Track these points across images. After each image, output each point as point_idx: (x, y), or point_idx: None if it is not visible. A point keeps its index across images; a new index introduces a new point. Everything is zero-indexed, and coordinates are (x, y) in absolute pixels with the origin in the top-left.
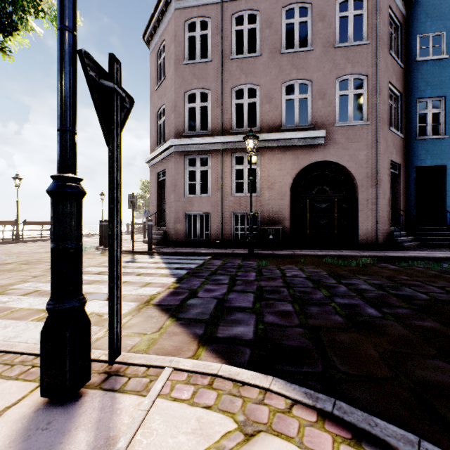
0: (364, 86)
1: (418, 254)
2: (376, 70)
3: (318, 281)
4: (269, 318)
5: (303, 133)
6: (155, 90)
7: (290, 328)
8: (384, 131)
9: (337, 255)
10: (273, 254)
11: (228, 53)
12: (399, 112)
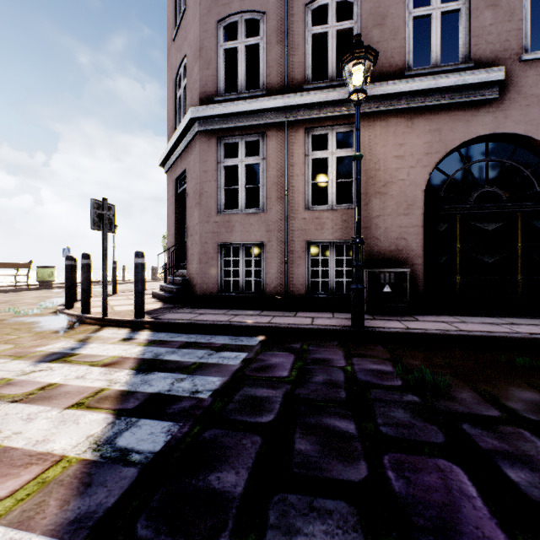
0: None
1: None
2: None
3: None
4: None
5: (454, 76)
6: (172, 40)
7: None
8: None
9: None
10: (413, 332)
11: None
12: None
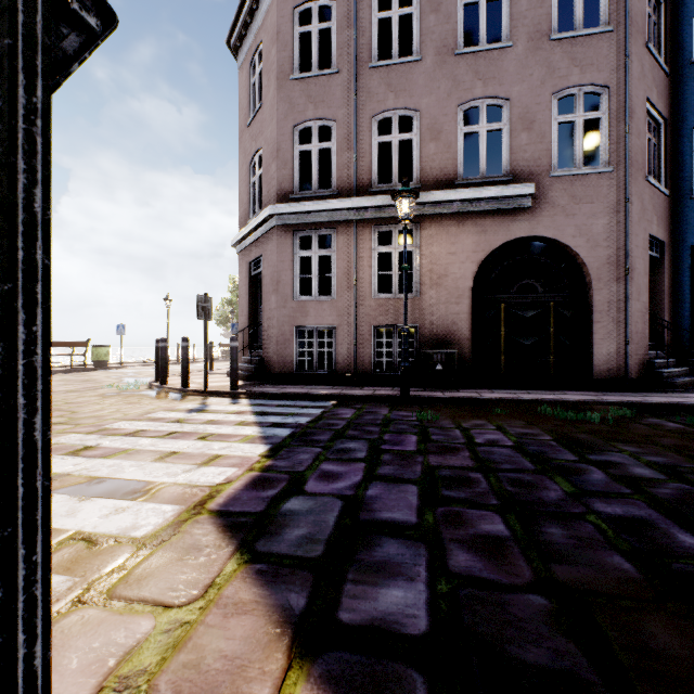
0: (603, 106)
1: None
2: (625, 77)
3: (540, 456)
4: (459, 557)
5: (495, 189)
6: (247, 127)
7: (516, 593)
8: (639, 184)
9: (561, 401)
10: (444, 397)
11: (366, 57)
12: (662, 151)
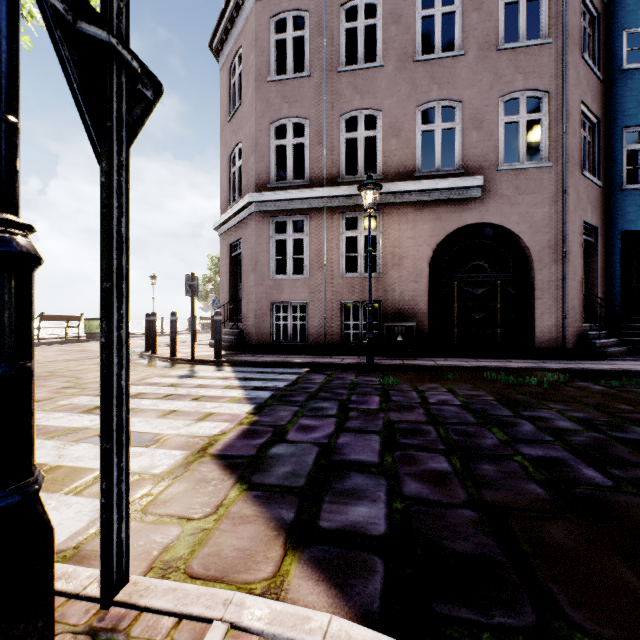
0: (543, 108)
1: (632, 366)
2: (562, 83)
3: (482, 413)
4: (411, 486)
5: (448, 181)
6: (227, 122)
7: (453, 509)
8: (575, 177)
9: (505, 367)
10: (403, 365)
11: (335, 62)
12: (596, 148)
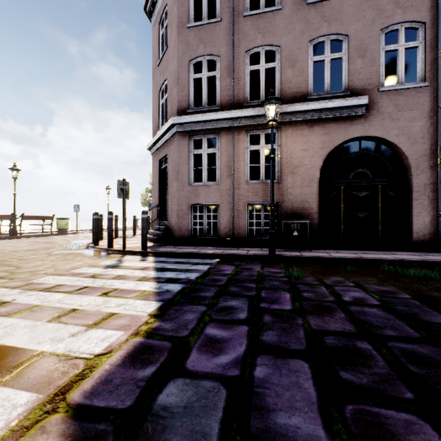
0: (420, 37)
1: None
2: (438, 14)
3: (415, 319)
4: None
5: (337, 101)
6: (157, 65)
7: None
8: None
9: (396, 260)
10: (302, 256)
11: (241, 9)
12: None
